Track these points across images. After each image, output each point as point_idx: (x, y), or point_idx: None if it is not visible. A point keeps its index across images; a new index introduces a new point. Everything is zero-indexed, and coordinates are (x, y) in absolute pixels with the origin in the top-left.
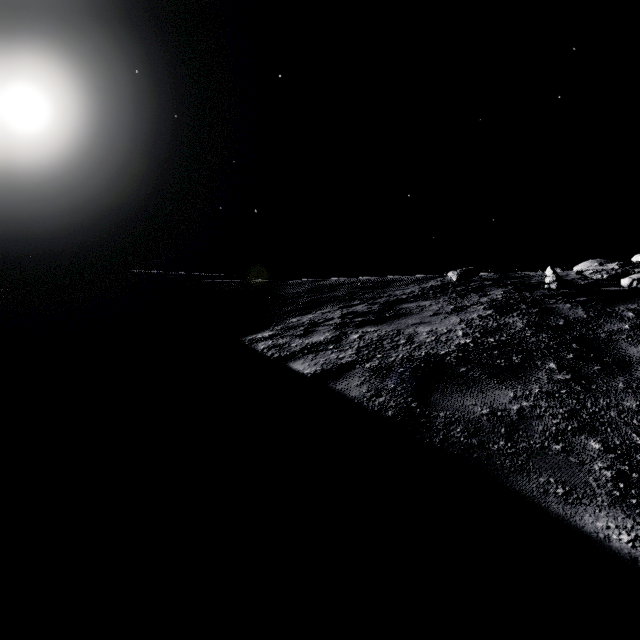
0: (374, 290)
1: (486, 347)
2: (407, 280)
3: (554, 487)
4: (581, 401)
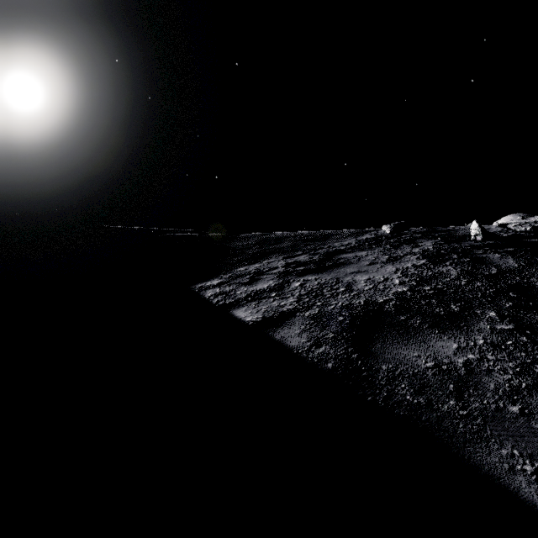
0: (315, 242)
1: (423, 295)
2: (345, 233)
3: (520, 462)
4: (530, 354)
